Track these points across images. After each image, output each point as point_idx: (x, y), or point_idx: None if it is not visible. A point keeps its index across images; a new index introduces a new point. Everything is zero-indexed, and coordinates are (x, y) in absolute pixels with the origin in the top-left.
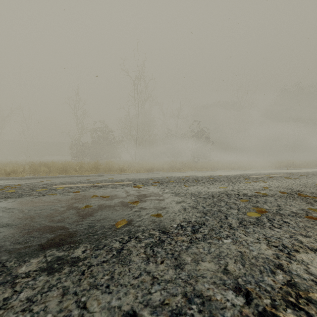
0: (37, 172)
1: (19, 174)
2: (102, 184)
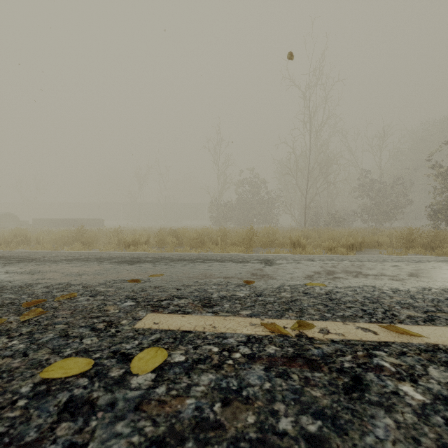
0: (165, 243)
1: (140, 246)
2: (320, 328)
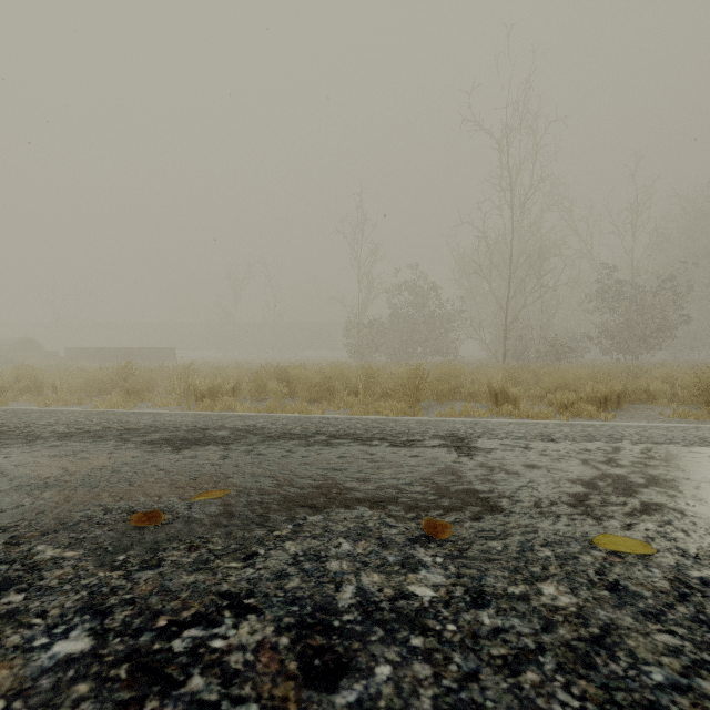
0: (266, 392)
1: (222, 398)
2: None
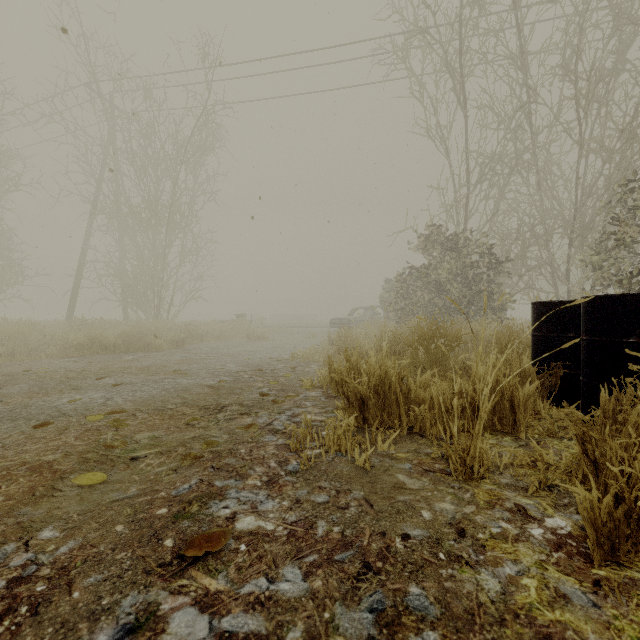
0: None
1: None
2: None
